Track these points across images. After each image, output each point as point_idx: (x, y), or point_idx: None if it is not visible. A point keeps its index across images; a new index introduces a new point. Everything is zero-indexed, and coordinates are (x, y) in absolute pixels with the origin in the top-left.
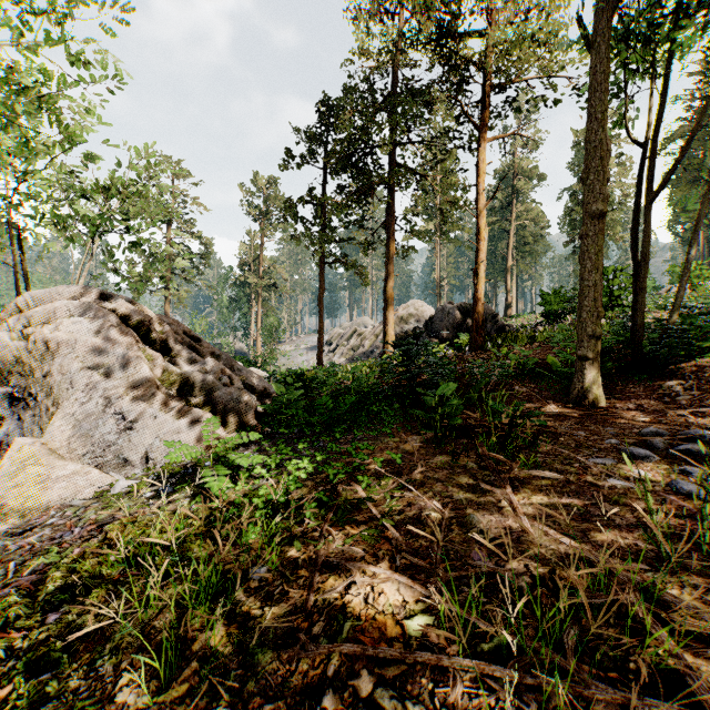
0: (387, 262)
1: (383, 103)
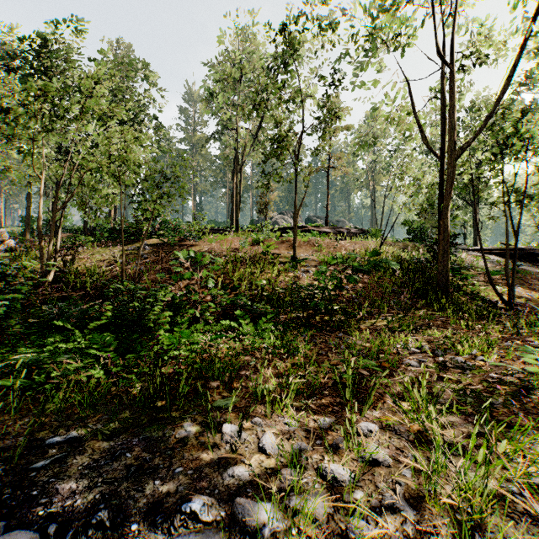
0: None
1: None
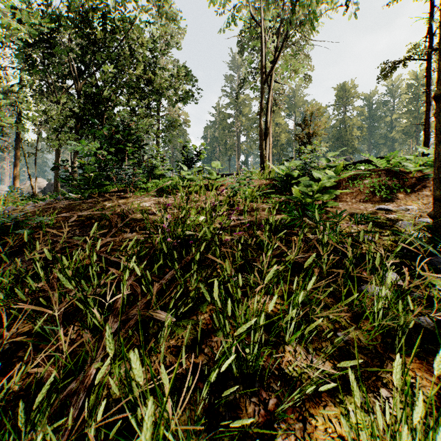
0: (15, 159)
1: (13, 85)
